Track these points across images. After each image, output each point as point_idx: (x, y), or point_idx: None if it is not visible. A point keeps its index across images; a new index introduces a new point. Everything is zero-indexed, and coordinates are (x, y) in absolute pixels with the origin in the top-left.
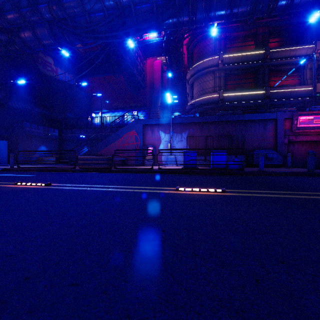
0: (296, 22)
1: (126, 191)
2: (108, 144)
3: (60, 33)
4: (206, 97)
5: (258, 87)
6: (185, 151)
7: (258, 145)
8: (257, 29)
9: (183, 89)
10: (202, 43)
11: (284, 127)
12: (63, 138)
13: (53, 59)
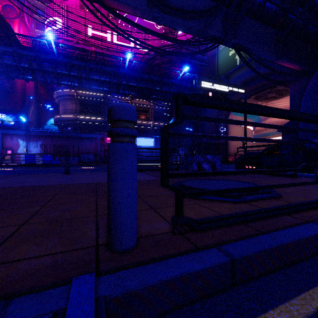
0: None
1: None
2: None
3: None
4: (65, 116)
5: (101, 115)
6: (26, 154)
7: (88, 151)
8: None
9: None
10: None
11: (102, 142)
12: None
13: None
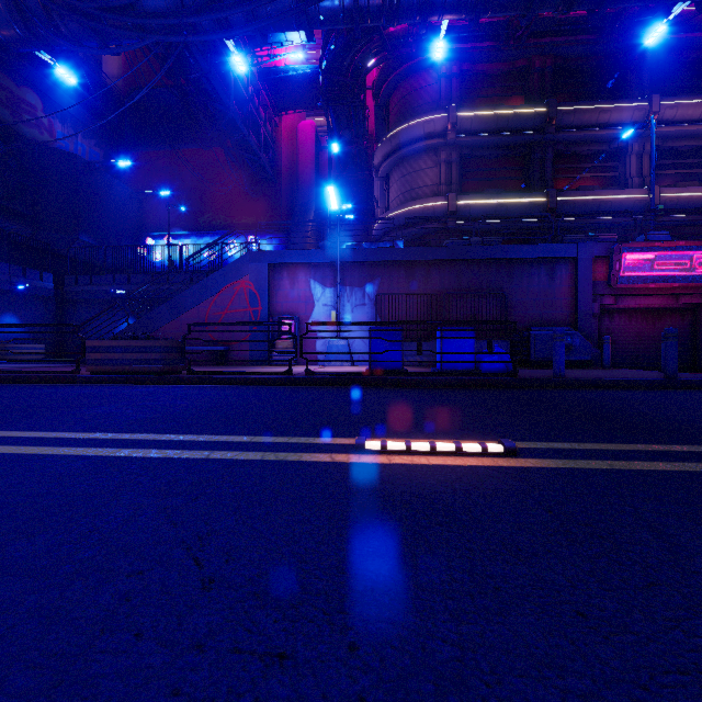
0: (610, 51)
1: (180, 459)
2: (180, 310)
3: (41, 10)
4: (418, 207)
5: (531, 189)
6: (375, 328)
7: (538, 316)
8: (529, 60)
9: (366, 191)
10: (410, 82)
11: (593, 276)
12: (67, 295)
13: (40, 97)
